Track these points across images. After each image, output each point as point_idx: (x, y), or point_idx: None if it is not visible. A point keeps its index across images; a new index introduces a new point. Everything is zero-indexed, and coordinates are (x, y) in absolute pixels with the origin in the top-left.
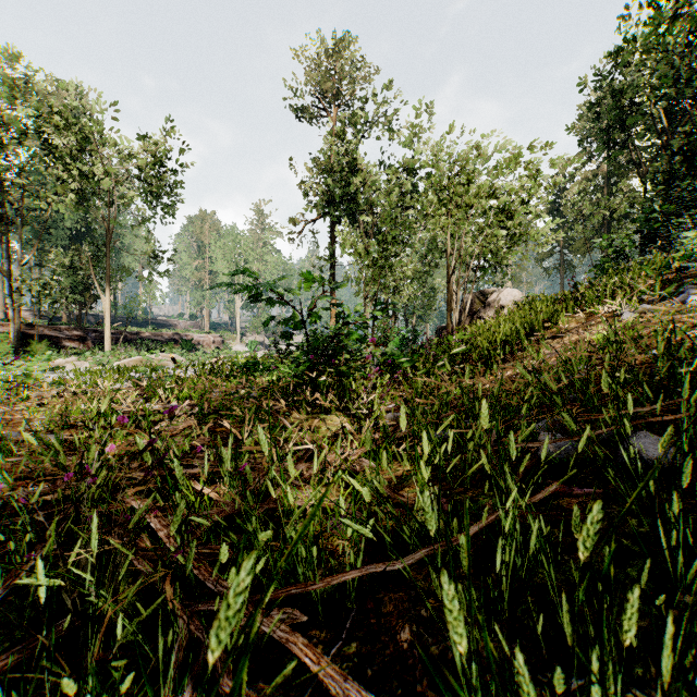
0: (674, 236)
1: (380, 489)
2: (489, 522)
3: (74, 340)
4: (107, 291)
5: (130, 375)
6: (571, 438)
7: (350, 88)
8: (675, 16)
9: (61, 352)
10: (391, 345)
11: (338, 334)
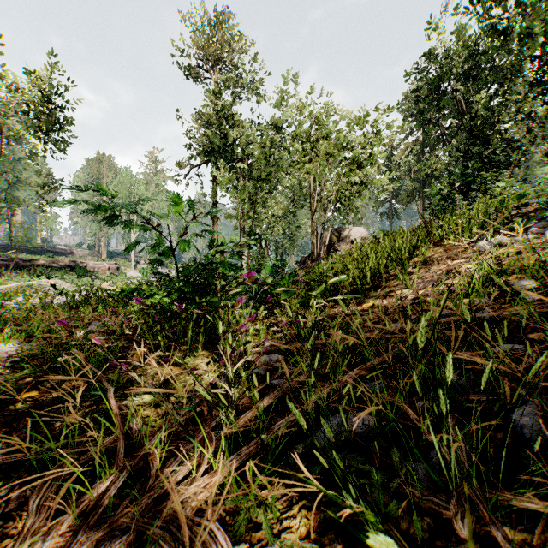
0: (489, 186)
1: None
2: None
3: None
4: None
5: None
6: None
7: (229, 55)
8: None
9: None
10: (264, 272)
11: (210, 262)
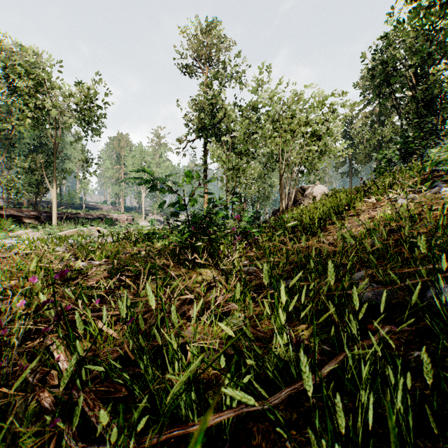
0: (424, 152)
1: (247, 333)
2: (339, 362)
3: (32, 218)
4: (54, 185)
5: (66, 241)
6: (385, 287)
7: (216, 54)
8: (430, 6)
9: (22, 226)
10: (243, 222)
11: (209, 213)
